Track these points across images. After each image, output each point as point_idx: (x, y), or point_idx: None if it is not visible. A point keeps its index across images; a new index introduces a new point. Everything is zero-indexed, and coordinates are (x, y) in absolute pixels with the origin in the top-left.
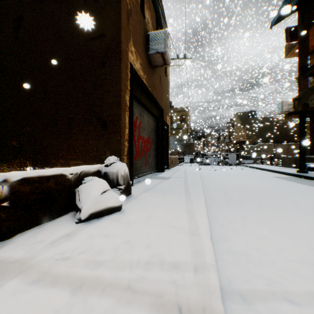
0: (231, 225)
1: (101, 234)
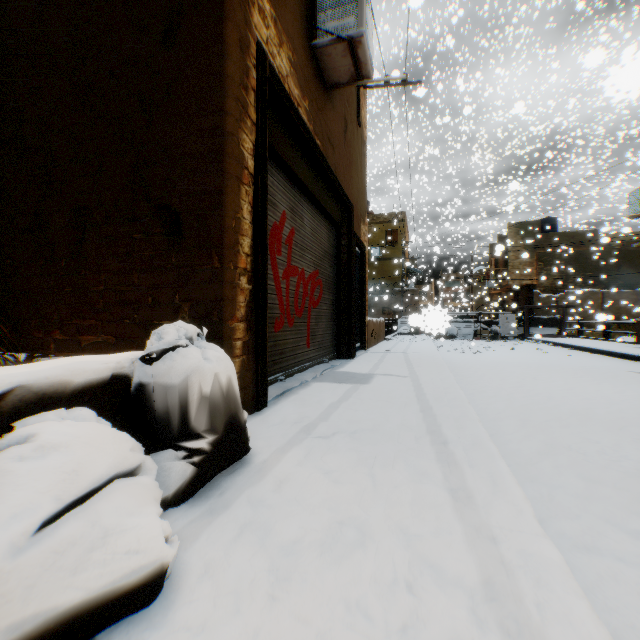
0: None
1: None
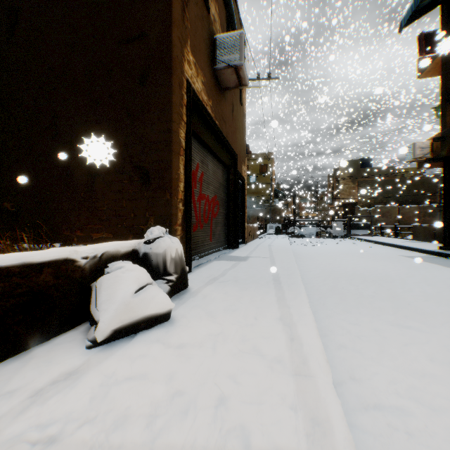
0: (358, 346)
1: (129, 374)
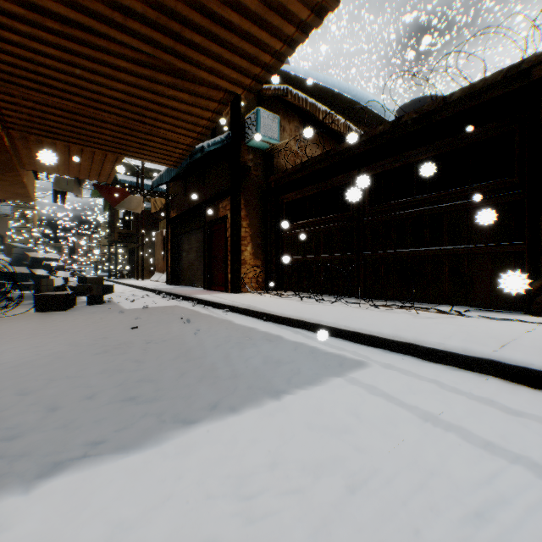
0: None
1: None
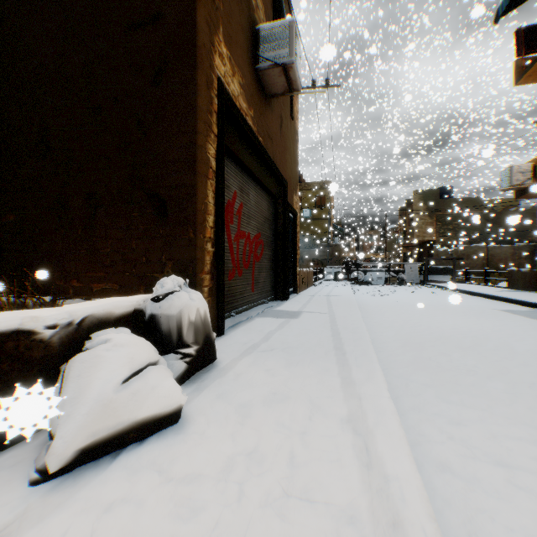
0: (471, 467)
1: None
